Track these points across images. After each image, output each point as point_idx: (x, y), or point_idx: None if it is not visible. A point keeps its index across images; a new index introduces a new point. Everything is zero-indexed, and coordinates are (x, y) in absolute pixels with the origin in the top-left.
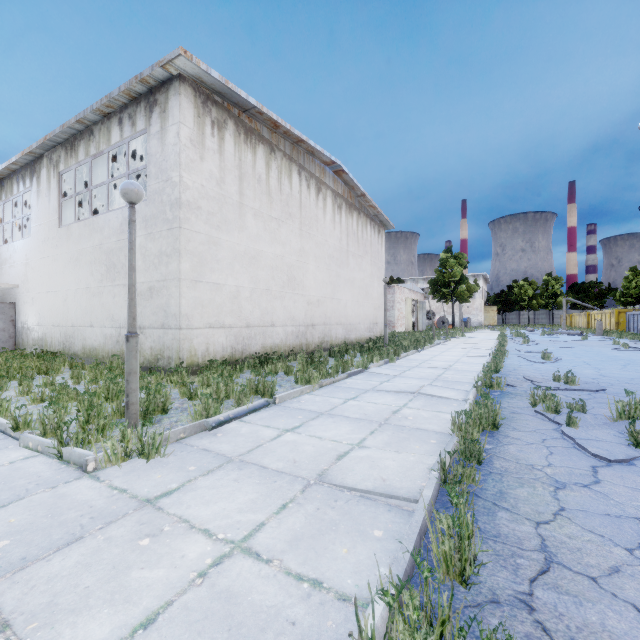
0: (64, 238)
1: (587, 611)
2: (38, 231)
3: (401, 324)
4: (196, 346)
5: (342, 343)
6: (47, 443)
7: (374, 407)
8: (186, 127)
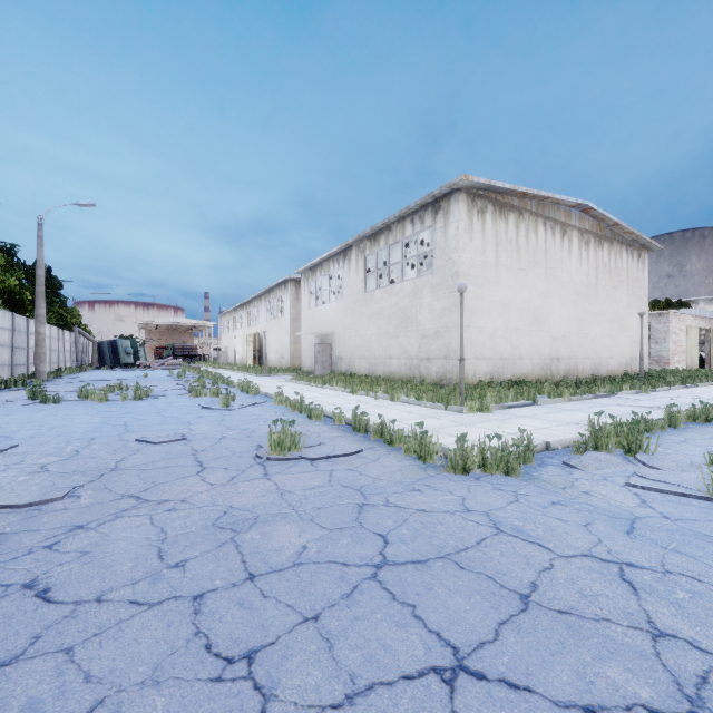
0: (369, 300)
1: (683, 446)
2: (349, 295)
3: (679, 360)
4: (468, 371)
5: (590, 377)
6: (438, 404)
7: (613, 410)
8: (462, 222)
